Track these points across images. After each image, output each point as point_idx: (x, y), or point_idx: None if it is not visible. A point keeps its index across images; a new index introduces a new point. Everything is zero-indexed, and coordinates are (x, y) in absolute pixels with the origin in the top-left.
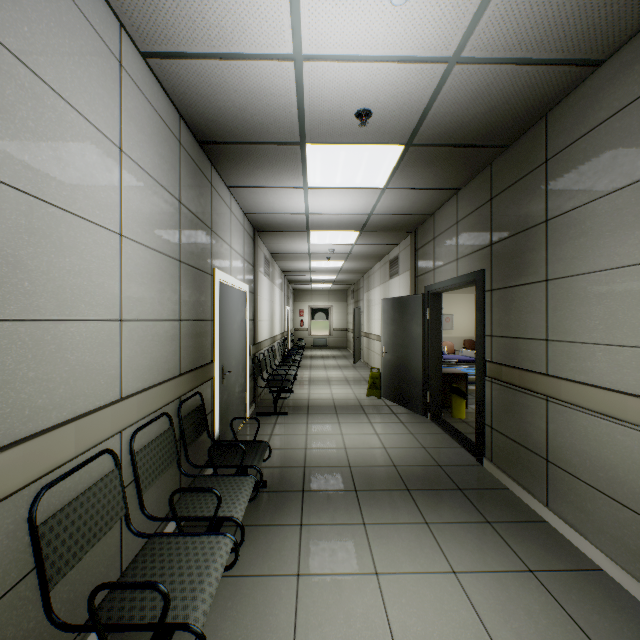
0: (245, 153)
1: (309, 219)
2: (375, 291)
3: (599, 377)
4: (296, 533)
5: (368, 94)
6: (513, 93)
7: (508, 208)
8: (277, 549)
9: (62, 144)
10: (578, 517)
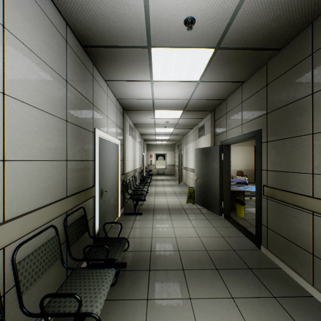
0: (113, 55)
1: (154, 102)
2: (190, 145)
3: None
4: (144, 307)
5: (193, 3)
6: (295, 2)
7: (280, 89)
8: None
9: None
10: None
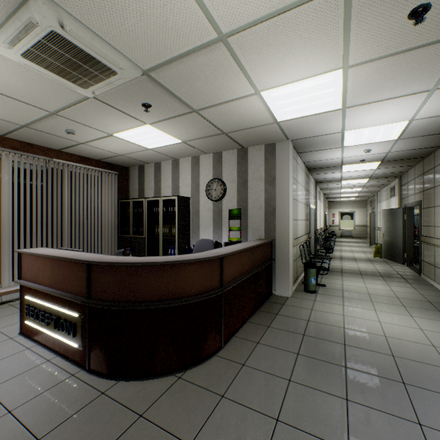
0: (321, 169)
1: (342, 178)
2: (383, 203)
3: None
4: (340, 276)
5: (363, 158)
6: (414, 152)
7: (426, 179)
8: (335, 277)
9: (299, 191)
10: (439, 280)
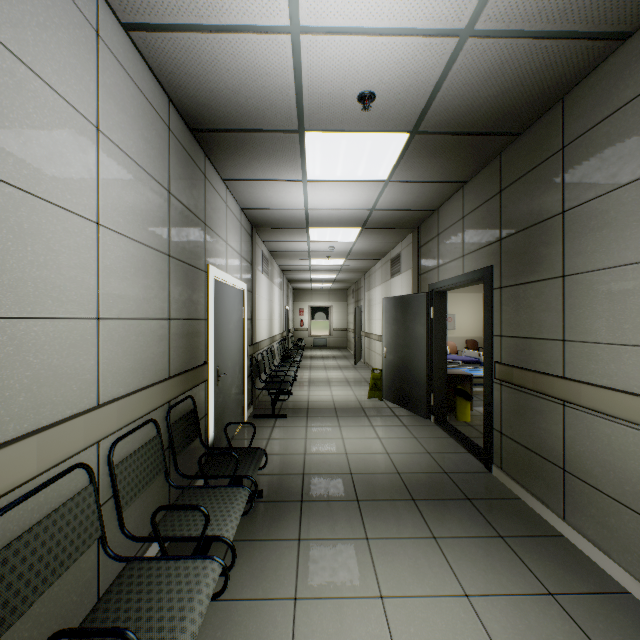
0: (240, 142)
1: (308, 215)
2: (376, 290)
3: (625, 381)
4: (294, 549)
5: (372, 74)
6: (529, 72)
7: (519, 200)
8: (273, 568)
9: (22, 115)
10: (600, 533)
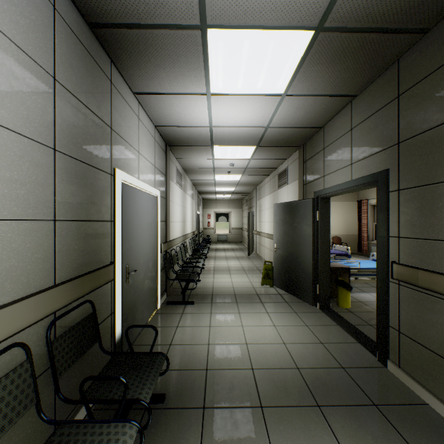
0: (143, 43)
1: (213, 133)
2: (265, 199)
3: None
4: None
5: None
6: None
7: (425, 99)
8: None
9: None
10: None
